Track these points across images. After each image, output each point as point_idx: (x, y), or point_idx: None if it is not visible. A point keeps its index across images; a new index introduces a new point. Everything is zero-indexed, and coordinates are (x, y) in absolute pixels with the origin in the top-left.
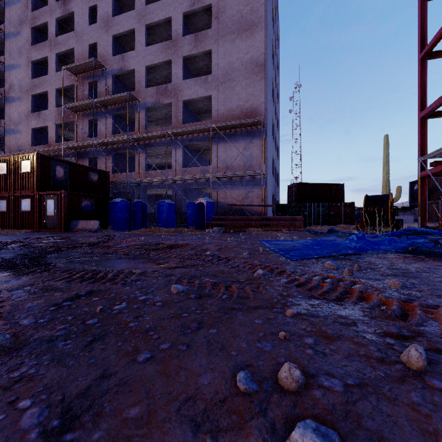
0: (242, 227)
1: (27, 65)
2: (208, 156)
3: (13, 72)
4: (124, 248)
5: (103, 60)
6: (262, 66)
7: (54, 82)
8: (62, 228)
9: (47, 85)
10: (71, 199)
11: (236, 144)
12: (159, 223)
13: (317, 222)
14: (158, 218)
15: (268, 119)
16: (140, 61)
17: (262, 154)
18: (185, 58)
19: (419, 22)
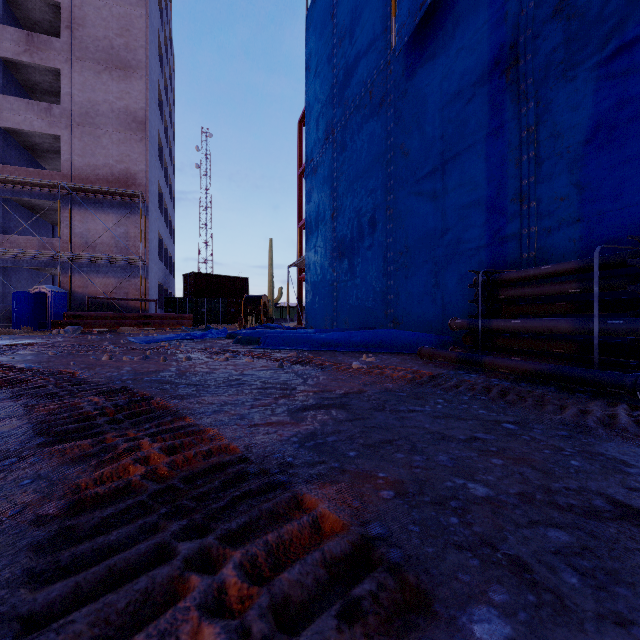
0: (110, 326)
1: None
2: (51, 218)
3: None
4: None
5: None
6: (143, 125)
7: None
8: None
9: None
10: None
11: (103, 215)
12: None
13: (217, 320)
14: None
15: (153, 190)
16: None
17: (143, 235)
18: (5, 59)
19: (298, 143)
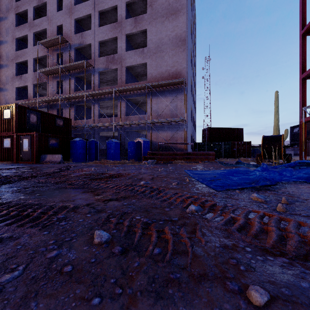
0: (169, 160)
1: (12, 41)
2: (144, 108)
3: (2, 46)
4: (73, 178)
5: (68, 37)
6: (184, 41)
7: (32, 53)
8: (34, 161)
9: (26, 56)
10: (41, 138)
11: (165, 98)
12: (108, 156)
13: (223, 155)
14: (107, 153)
15: (189, 80)
16: (94, 38)
17: (184, 105)
18: (127, 35)
19: (301, 7)
